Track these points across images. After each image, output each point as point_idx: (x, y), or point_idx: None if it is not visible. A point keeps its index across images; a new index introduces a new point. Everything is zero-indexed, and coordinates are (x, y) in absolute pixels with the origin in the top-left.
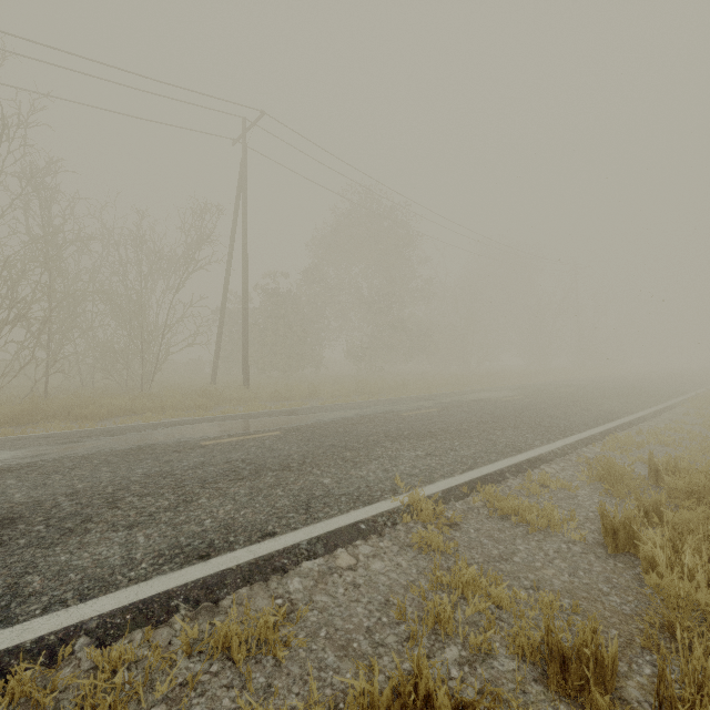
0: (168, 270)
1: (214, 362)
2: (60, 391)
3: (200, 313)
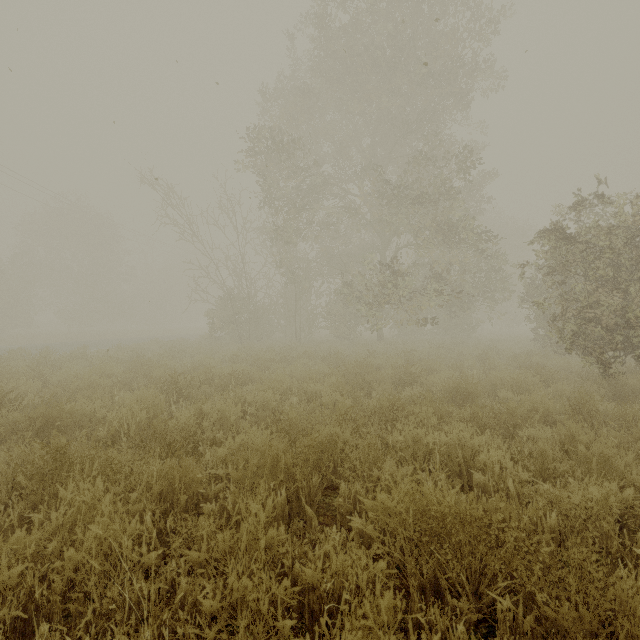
0: None
1: None
2: None
3: None
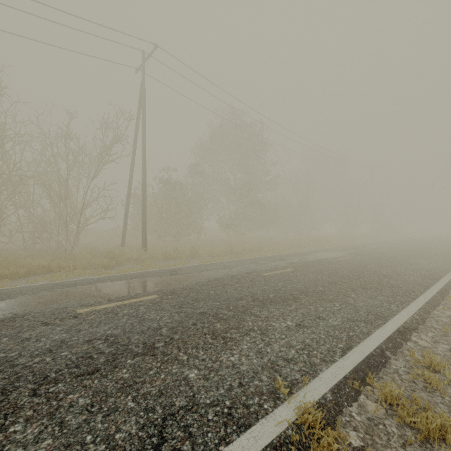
0: (90, 164)
1: (123, 230)
2: (2, 252)
3: (109, 194)
